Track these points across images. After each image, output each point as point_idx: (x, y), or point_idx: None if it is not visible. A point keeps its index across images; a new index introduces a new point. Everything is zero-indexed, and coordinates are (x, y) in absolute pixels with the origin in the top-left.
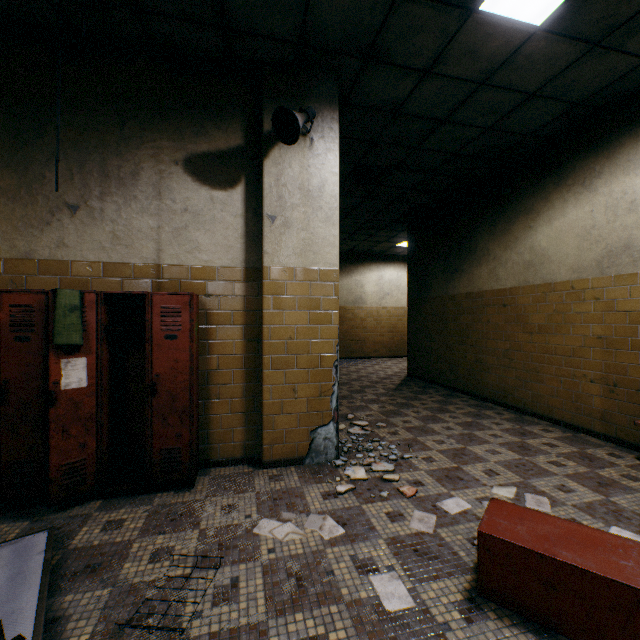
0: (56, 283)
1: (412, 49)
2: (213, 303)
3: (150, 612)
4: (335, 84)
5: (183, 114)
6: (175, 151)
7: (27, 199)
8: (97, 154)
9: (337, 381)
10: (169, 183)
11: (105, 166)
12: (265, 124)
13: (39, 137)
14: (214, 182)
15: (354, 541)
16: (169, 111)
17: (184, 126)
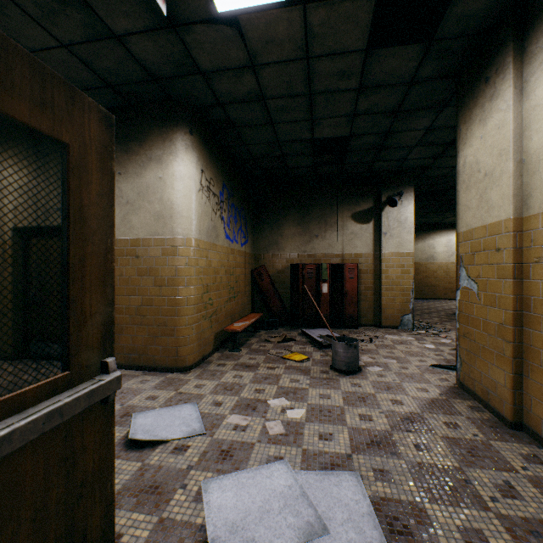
0: (311, 260)
1: (446, 164)
2: (361, 266)
3: (363, 340)
4: (412, 177)
5: (351, 199)
6: (348, 212)
7: (304, 235)
8: (323, 217)
9: (412, 297)
10: (346, 224)
11: (326, 221)
12: (382, 199)
13: (307, 215)
14: (362, 222)
15: (418, 340)
16: (346, 199)
17: (351, 203)
